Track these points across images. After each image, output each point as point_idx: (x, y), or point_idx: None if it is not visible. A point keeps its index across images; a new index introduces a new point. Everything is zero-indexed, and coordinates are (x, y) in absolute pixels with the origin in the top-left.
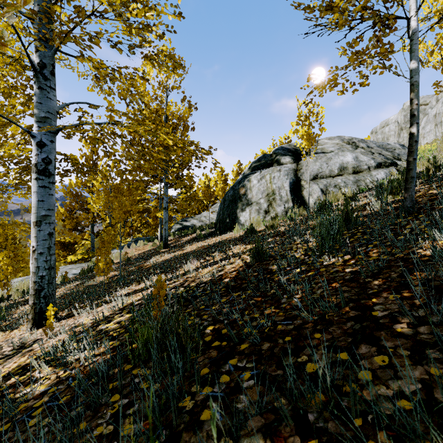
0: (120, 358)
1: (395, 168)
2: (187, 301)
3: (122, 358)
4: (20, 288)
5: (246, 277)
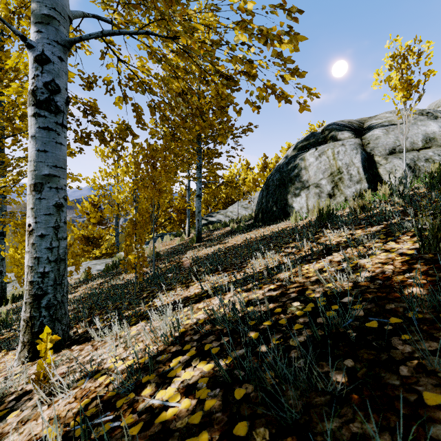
0: None
1: None
2: (361, 345)
3: None
4: None
5: None
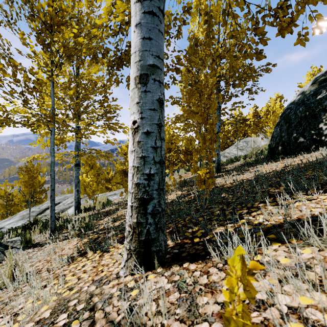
0: None
1: None
2: None
3: None
4: (100, 201)
5: None
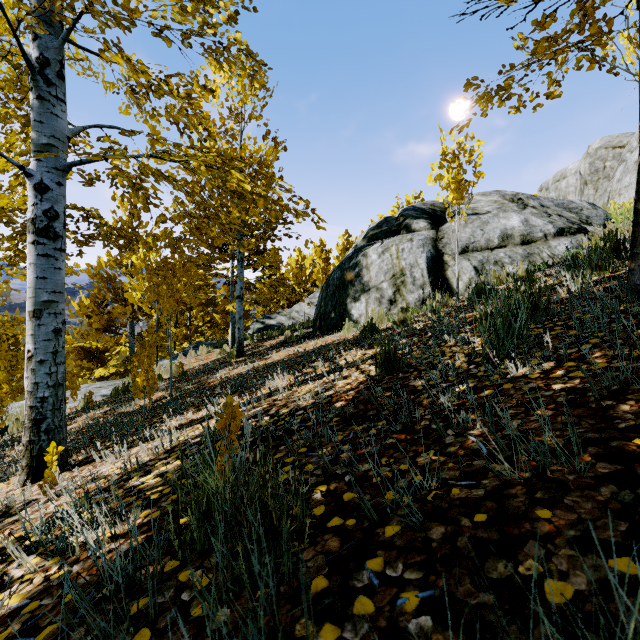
0: (156, 550)
1: (585, 236)
2: (277, 439)
3: (159, 550)
4: (22, 416)
5: (373, 399)
